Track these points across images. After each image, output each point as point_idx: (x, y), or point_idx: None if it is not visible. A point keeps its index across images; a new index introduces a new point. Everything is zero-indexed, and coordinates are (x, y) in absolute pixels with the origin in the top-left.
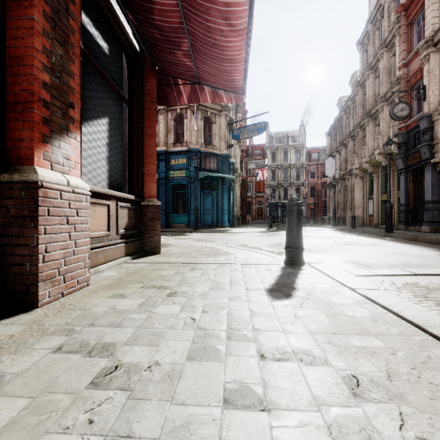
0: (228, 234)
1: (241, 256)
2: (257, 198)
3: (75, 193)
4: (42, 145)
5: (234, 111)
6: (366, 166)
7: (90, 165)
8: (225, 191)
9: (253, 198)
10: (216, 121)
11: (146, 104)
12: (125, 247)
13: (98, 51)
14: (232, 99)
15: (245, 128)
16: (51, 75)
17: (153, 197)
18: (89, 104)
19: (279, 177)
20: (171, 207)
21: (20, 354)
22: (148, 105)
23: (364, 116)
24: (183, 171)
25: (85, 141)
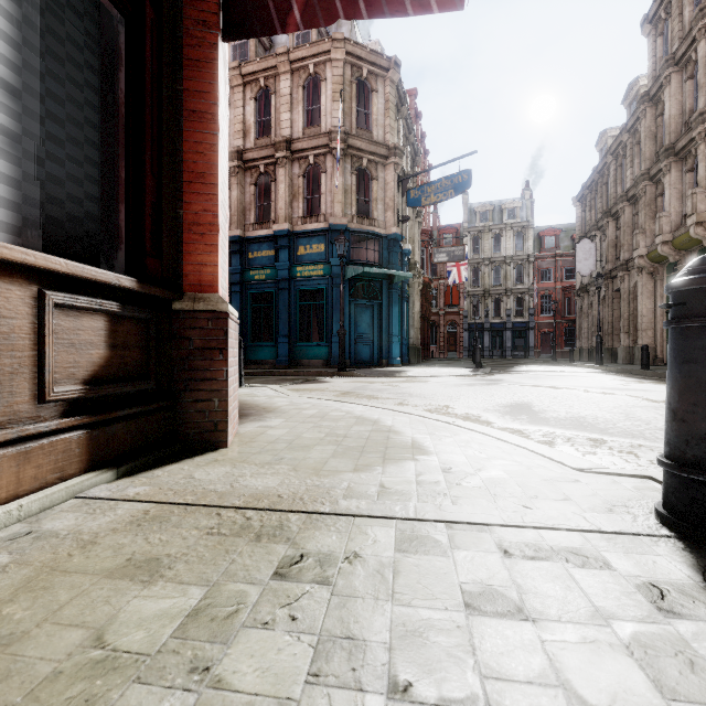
0: (402, 379)
1: (461, 460)
2: (447, 316)
3: None
4: None
5: (410, 161)
6: (665, 249)
7: None
8: (394, 301)
9: (440, 316)
10: (378, 175)
11: (189, 28)
12: (88, 442)
13: None
14: (431, 2)
15: (431, 185)
16: None
17: (208, 289)
18: None
19: (486, 280)
20: (298, 330)
21: None
22: (193, 32)
23: (661, 155)
24: (319, 266)
25: None
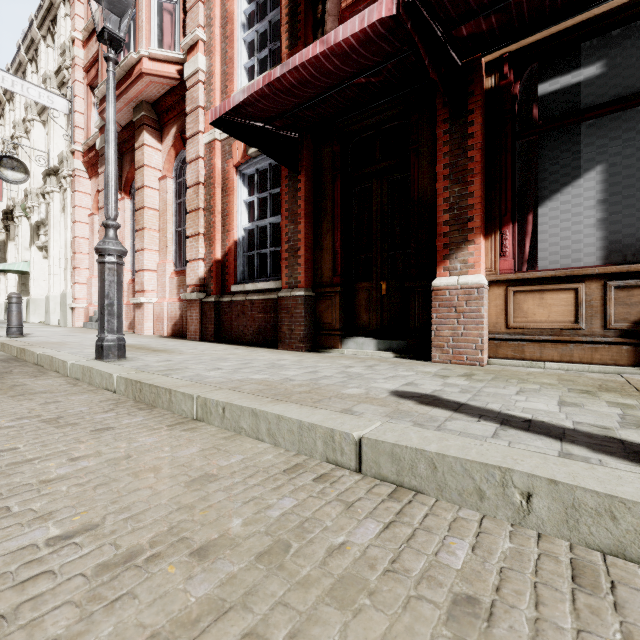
0: None
1: None
2: None
3: (464, 289)
4: (443, 262)
5: None
6: None
7: (555, 245)
8: None
9: None
10: None
11: None
12: (634, 352)
13: (575, 94)
14: None
15: None
16: (450, 212)
17: None
18: (552, 176)
19: None
20: None
21: (378, 362)
22: None
23: None
24: None
25: (544, 222)
